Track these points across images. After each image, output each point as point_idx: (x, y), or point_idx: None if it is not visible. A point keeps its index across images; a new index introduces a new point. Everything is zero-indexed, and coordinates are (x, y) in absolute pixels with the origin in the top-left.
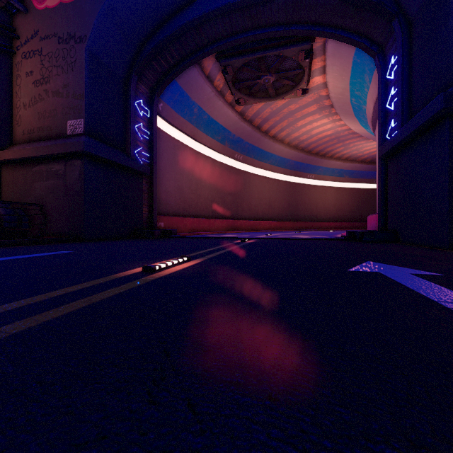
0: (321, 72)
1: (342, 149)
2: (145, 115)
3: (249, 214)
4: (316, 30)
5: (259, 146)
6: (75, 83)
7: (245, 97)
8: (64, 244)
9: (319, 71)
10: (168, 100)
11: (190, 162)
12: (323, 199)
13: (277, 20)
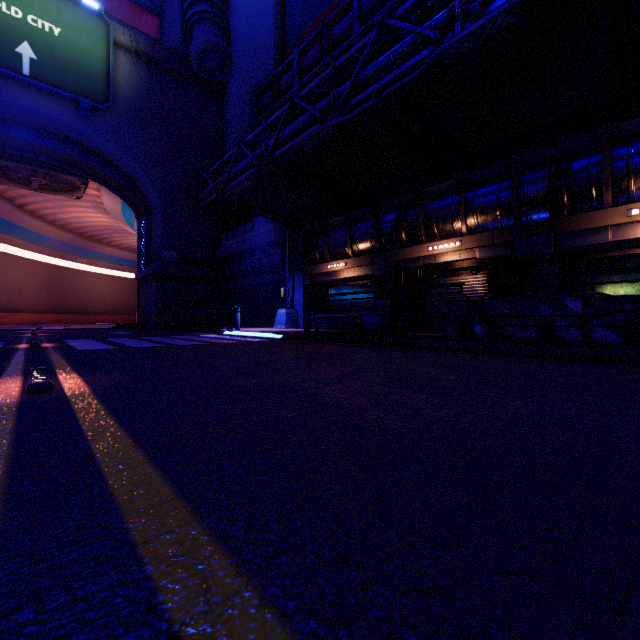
0: (97, 190)
1: (121, 239)
2: None
3: None
4: (92, 178)
5: (7, 218)
6: None
7: (3, 180)
8: None
9: (95, 189)
10: None
11: None
12: (98, 288)
13: (58, 157)
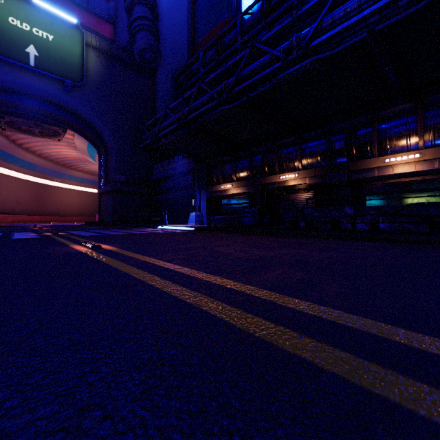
0: (71, 135)
1: (84, 166)
2: None
3: None
4: (70, 128)
5: (11, 152)
6: None
7: (12, 129)
8: None
9: (70, 134)
10: None
11: None
12: (68, 198)
13: (49, 115)
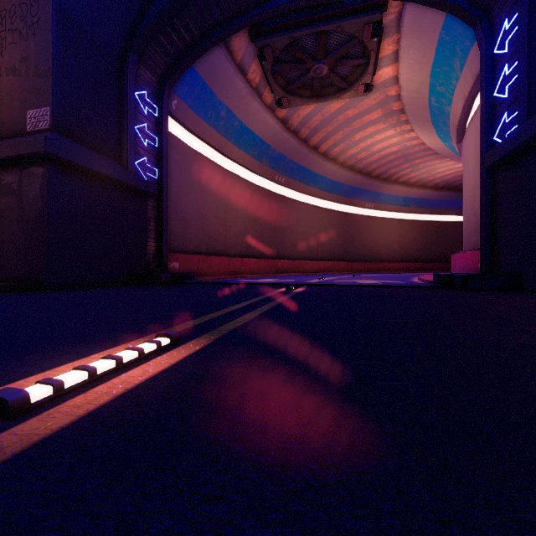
0: (391, 61)
1: (410, 171)
2: (151, 112)
3: (293, 252)
4: None
5: (306, 165)
6: (38, 54)
7: (289, 96)
8: (3, 296)
9: (389, 60)
10: (185, 97)
11: (217, 183)
12: (384, 234)
13: None
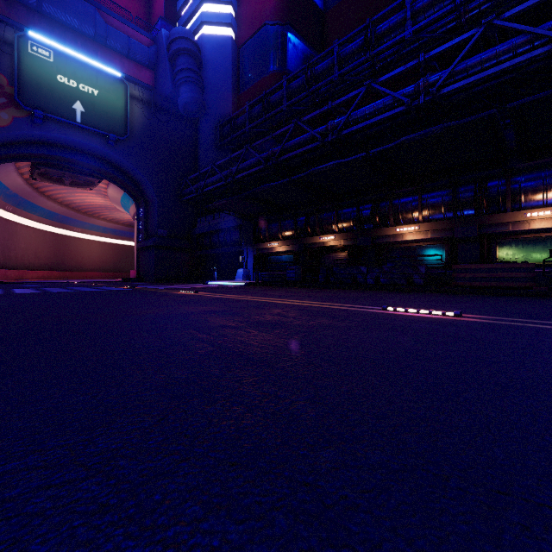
0: (105, 184)
1: (109, 214)
2: None
3: (16, 263)
4: (108, 179)
5: (32, 201)
6: None
7: (43, 178)
8: None
9: (103, 183)
10: None
11: None
12: (89, 251)
13: (87, 167)
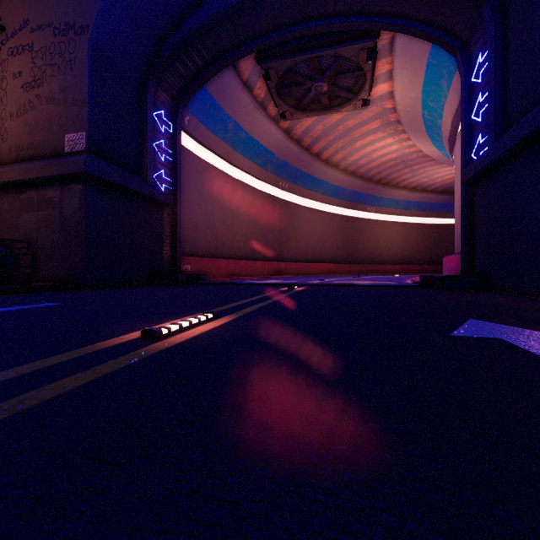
0: (387, 78)
1: (410, 176)
2: (167, 129)
3: (296, 254)
4: (381, 21)
5: (309, 171)
6: (75, 87)
7: (292, 110)
8: (57, 293)
9: (384, 77)
10: (196, 113)
11: (224, 190)
12: (385, 236)
13: (333, 10)
